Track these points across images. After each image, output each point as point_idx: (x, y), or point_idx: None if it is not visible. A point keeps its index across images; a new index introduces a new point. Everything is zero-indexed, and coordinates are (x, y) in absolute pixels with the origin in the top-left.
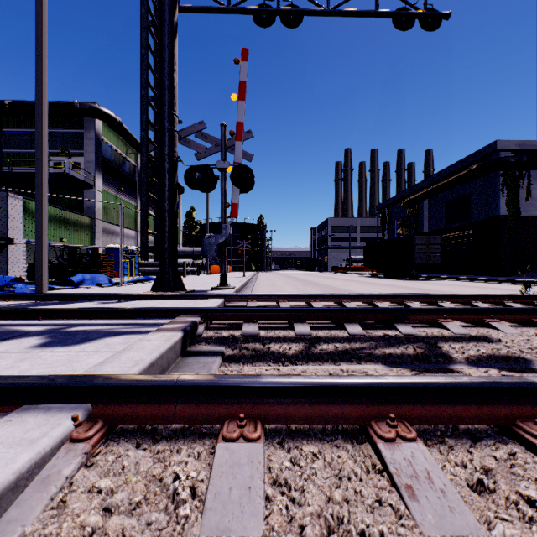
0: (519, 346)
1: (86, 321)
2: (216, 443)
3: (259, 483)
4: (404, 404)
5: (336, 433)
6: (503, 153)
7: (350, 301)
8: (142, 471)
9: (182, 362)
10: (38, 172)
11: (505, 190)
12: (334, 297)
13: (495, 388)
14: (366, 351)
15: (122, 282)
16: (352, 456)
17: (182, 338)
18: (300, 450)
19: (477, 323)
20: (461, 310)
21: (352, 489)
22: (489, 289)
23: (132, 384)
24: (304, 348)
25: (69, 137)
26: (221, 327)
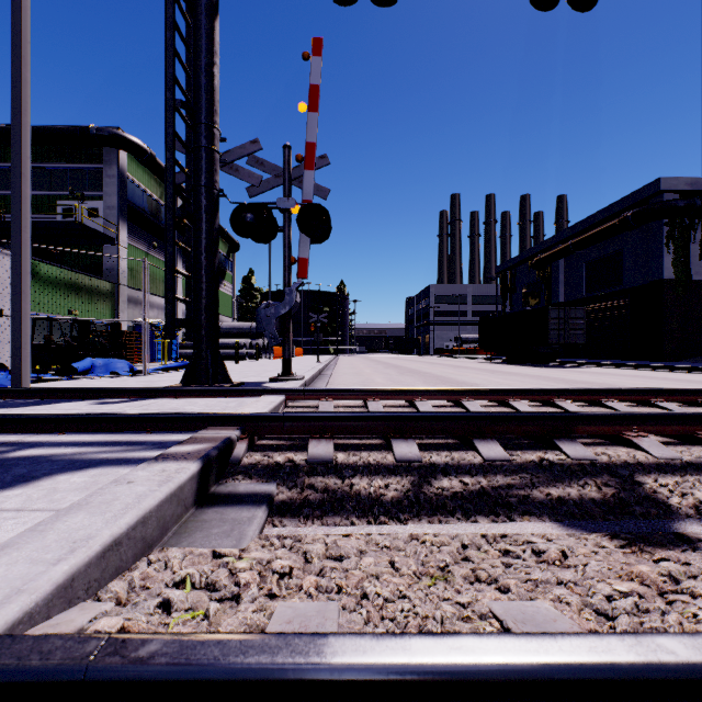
0: None
1: (52, 438)
2: None
3: None
4: None
5: None
6: (669, 194)
7: (472, 400)
8: None
9: (194, 519)
10: (15, 210)
11: (671, 246)
12: (448, 393)
13: None
14: (517, 492)
15: (147, 370)
16: None
17: (198, 473)
18: None
19: (683, 438)
20: (659, 416)
21: None
22: (658, 380)
23: None
24: (412, 487)
25: (83, 174)
26: (274, 445)
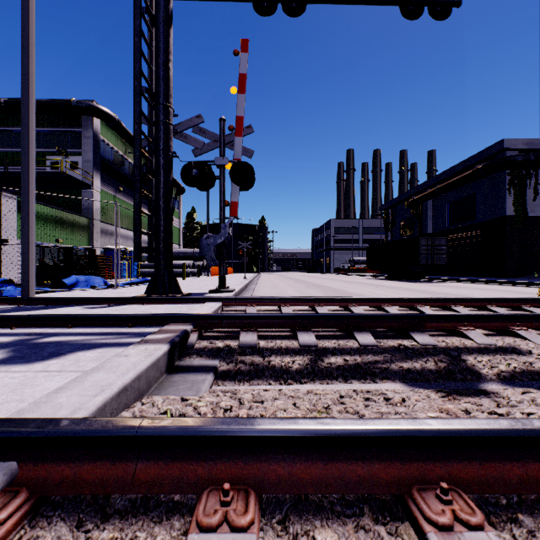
0: None
1: (64, 330)
2: (188, 526)
3: None
4: (455, 461)
5: (362, 504)
6: (510, 152)
7: (357, 305)
8: None
9: (167, 380)
10: (24, 168)
11: (512, 190)
12: (339, 301)
13: None
14: (380, 365)
15: (117, 284)
16: None
17: (168, 352)
18: (312, 539)
19: (500, 331)
20: (483, 316)
21: None
22: (499, 292)
23: (75, 434)
24: (310, 362)
25: (66, 136)
26: (216, 336)
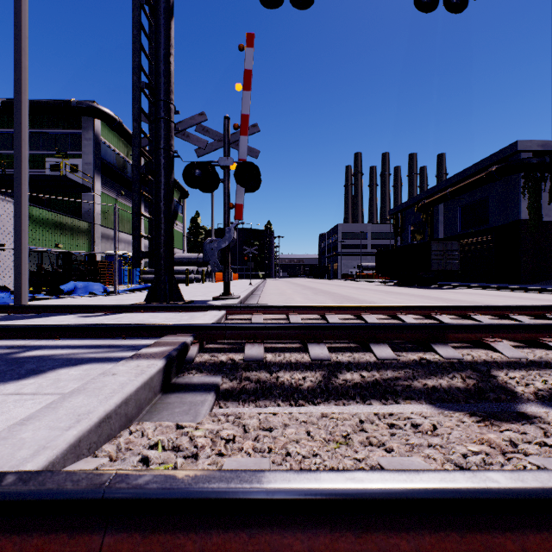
0: None
1: (50, 342)
2: None
3: None
4: (531, 531)
5: None
6: (525, 154)
7: (370, 314)
8: None
9: (161, 402)
10: (16, 167)
11: (526, 193)
12: (351, 309)
13: None
14: (402, 382)
15: (117, 291)
16: None
17: (163, 368)
18: None
19: (529, 343)
20: (511, 326)
21: None
22: (515, 299)
23: (20, 498)
24: (323, 379)
25: (66, 137)
26: (218, 348)
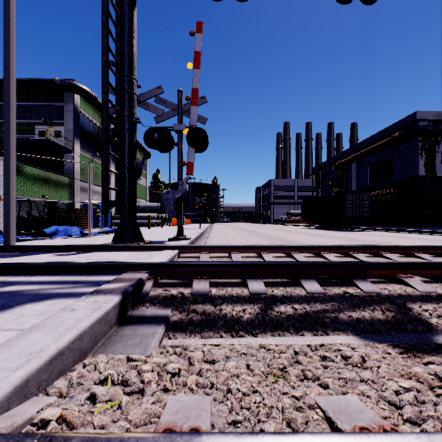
0: None
1: (25, 278)
2: None
3: None
4: None
5: None
6: (422, 122)
7: (298, 252)
8: None
9: (116, 334)
10: (5, 131)
11: (423, 154)
12: (283, 248)
13: None
14: (330, 315)
15: (91, 233)
16: None
17: (119, 303)
18: None
19: (436, 278)
20: (420, 264)
21: None
22: (416, 240)
23: None
24: (260, 311)
25: (51, 109)
26: (170, 283)
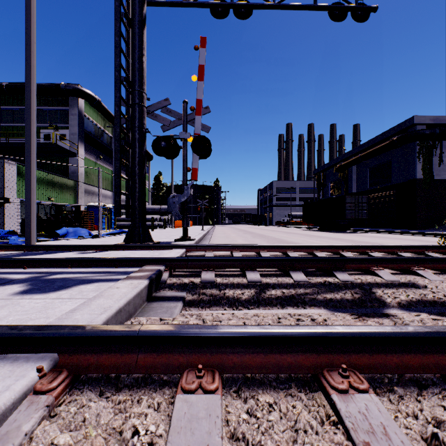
0: (444, 292)
1: (65, 270)
2: (175, 393)
3: (217, 440)
4: (354, 353)
5: (290, 381)
6: (420, 126)
7: (293, 251)
8: (102, 424)
9: (147, 306)
10: (27, 141)
11: (421, 158)
12: (279, 248)
13: (439, 338)
14: (309, 296)
15: (100, 234)
16: (307, 406)
17: (148, 285)
18: (256, 400)
19: (404, 271)
20: (391, 259)
21: (310, 445)
22: (409, 241)
23: (97, 335)
24: (256, 294)
25: (56, 113)
26: (182, 274)
